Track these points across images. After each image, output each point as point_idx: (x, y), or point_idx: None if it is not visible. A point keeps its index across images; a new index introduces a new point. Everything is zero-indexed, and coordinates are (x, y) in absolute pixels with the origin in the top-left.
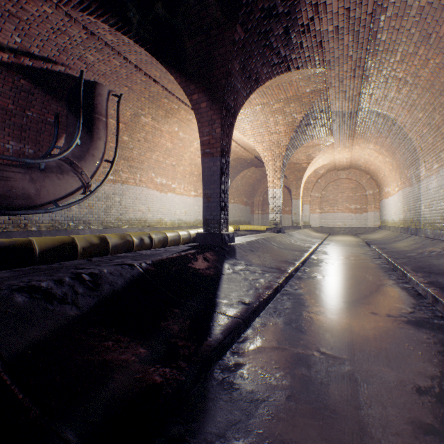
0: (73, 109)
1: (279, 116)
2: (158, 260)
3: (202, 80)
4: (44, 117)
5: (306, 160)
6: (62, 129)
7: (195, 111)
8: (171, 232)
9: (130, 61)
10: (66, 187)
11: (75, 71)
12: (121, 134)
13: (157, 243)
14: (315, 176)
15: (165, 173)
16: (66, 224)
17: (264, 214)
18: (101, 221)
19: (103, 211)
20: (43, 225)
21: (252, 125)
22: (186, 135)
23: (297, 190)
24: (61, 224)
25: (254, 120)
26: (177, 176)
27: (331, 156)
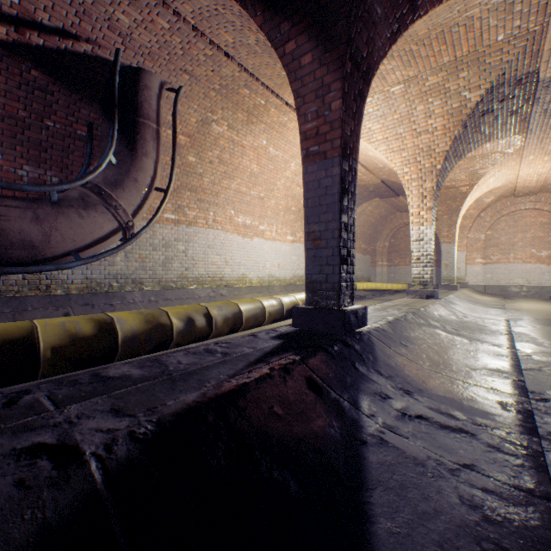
0: (107, 113)
1: (436, 100)
2: (179, 414)
3: (305, 4)
4: (72, 129)
5: (469, 181)
6: (98, 146)
7: (291, 75)
8: (249, 302)
9: (184, 18)
10: (92, 230)
11: (108, 50)
12: (184, 152)
13: (220, 326)
14: (476, 207)
15: (249, 209)
16: (107, 284)
17: (391, 266)
18: (158, 280)
19: (161, 265)
20: (73, 287)
21: (385, 123)
22: (279, 152)
23: (451, 229)
24: (99, 284)
25: (388, 113)
26: (267, 214)
27: (511, 172)
